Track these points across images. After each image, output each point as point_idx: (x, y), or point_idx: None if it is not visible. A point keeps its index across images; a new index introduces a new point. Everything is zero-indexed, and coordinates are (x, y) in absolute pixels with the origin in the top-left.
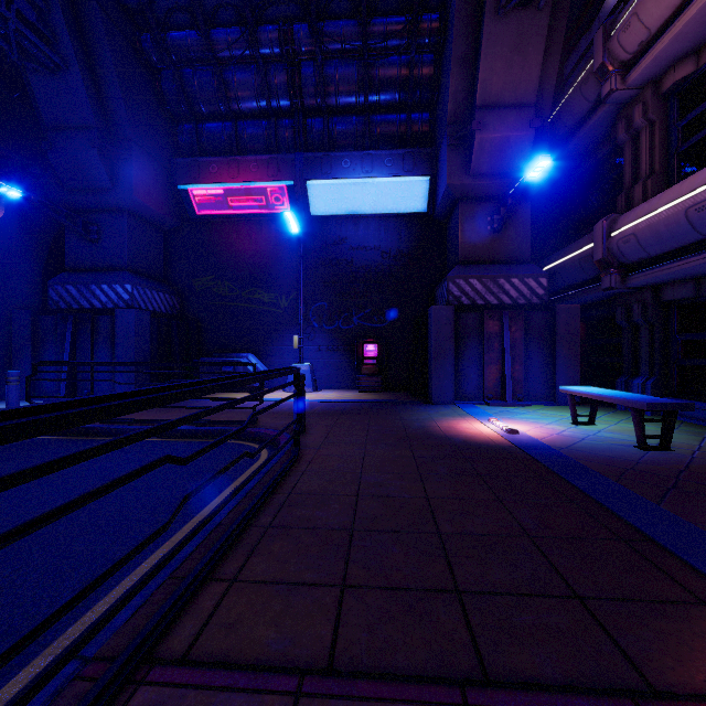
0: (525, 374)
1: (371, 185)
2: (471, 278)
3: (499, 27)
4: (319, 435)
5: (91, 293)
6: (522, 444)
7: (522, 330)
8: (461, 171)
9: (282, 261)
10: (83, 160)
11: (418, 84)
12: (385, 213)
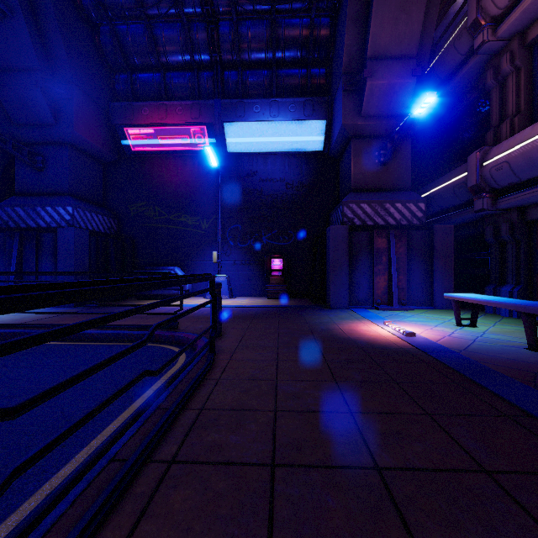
0: (408, 283)
1: (277, 128)
2: (362, 203)
3: None
4: (234, 338)
5: (36, 214)
6: (422, 346)
7: (405, 246)
8: (354, 113)
9: (204, 191)
10: (28, 98)
11: (317, 42)
12: (289, 151)
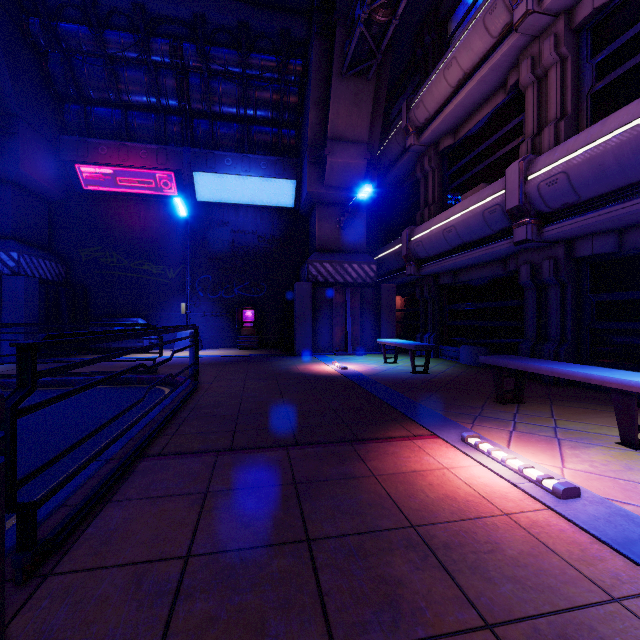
0: (361, 333)
1: (249, 182)
2: (325, 262)
3: (342, 85)
4: (210, 376)
5: None
6: (348, 374)
7: (359, 301)
8: (318, 182)
9: (170, 238)
10: None
11: (287, 108)
12: (261, 205)
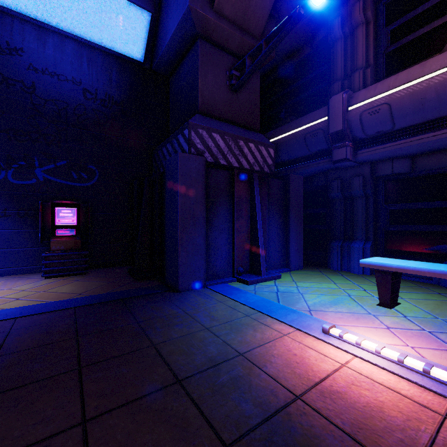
0: (267, 242)
1: None
2: (214, 132)
3: None
4: None
5: None
6: None
7: (266, 196)
8: None
9: None
10: None
11: None
12: (89, 40)
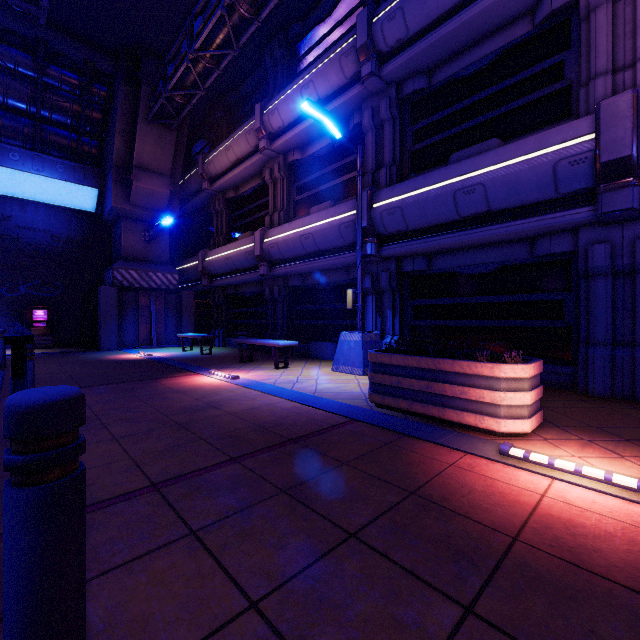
0: (165, 330)
1: (42, 181)
2: (131, 270)
3: (147, 128)
4: None
5: None
6: (152, 358)
7: (163, 304)
8: (124, 200)
9: None
10: None
11: (89, 122)
12: (56, 204)
